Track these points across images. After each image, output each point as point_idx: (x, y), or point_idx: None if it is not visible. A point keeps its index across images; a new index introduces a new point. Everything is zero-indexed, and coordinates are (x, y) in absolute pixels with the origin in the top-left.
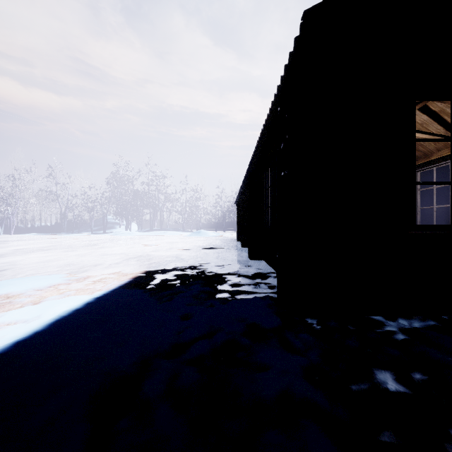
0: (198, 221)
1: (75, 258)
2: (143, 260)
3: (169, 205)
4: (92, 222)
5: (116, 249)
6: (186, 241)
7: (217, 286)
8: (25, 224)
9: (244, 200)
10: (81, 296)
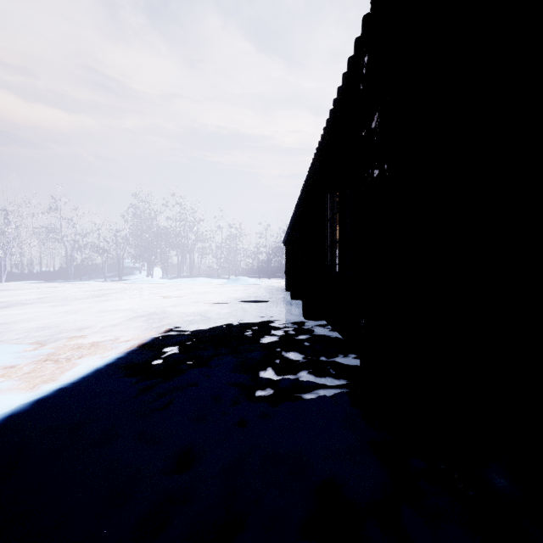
0: (237, 265)
1: (60, 316)
2: (154, 319)
3: (202, 245)
4: (106, 266)
5: (125, 303)
6: (220, 291)
7: (255, 370)
8: (23, 270)
9: (296, 237)
10: (11, 397)
